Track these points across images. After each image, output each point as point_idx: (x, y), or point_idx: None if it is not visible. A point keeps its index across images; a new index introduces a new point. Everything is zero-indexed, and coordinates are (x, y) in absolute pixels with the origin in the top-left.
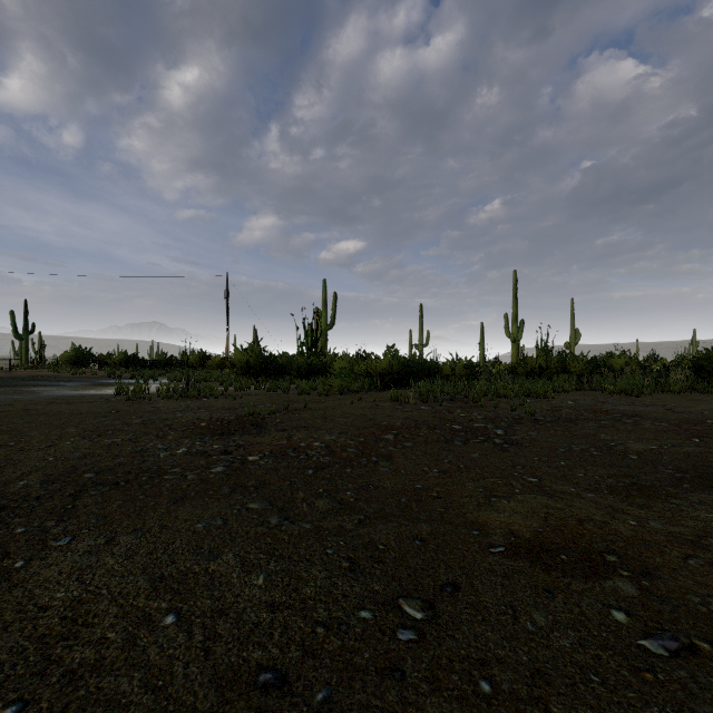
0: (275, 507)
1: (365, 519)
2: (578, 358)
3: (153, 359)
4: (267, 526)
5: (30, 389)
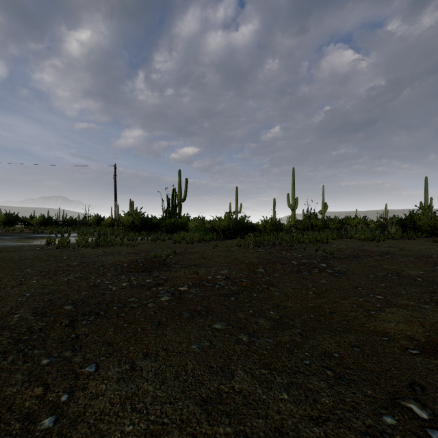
0: (234, 327)
1: (302, 332)
2: (333, 219)
3: (63, 220)
4: (243, 343)
5: None
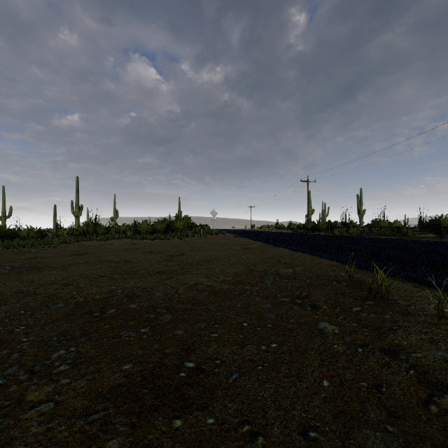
0: None
1: None
2: (102, 227)
3: None
4: None
5: None
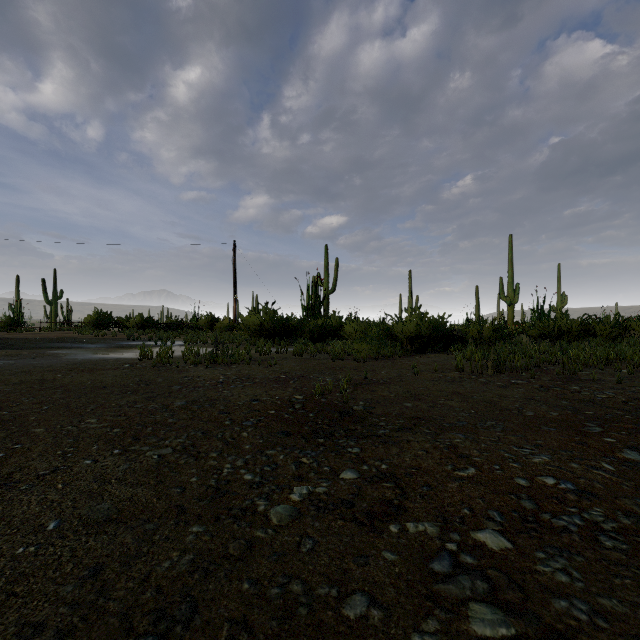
0: None
1: None
2: (604, 320)
3: (166, 322)
4: None
5: (53, 352)
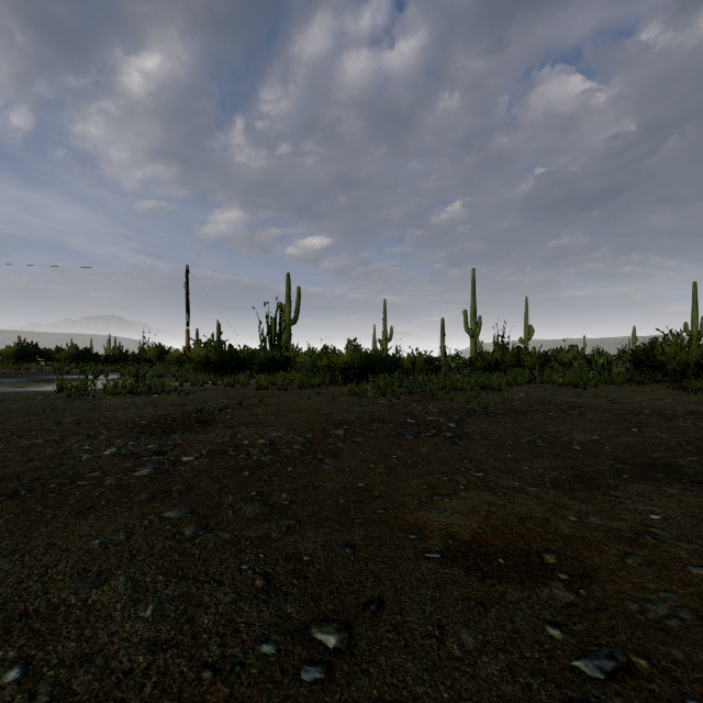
0: (196, 515)
1: (296, 525)
2: (531, 352)
3: (107, 354)
4: (179, 539)
5: None
